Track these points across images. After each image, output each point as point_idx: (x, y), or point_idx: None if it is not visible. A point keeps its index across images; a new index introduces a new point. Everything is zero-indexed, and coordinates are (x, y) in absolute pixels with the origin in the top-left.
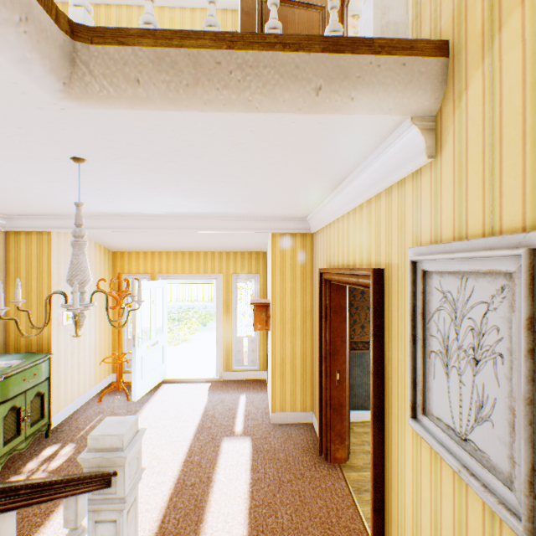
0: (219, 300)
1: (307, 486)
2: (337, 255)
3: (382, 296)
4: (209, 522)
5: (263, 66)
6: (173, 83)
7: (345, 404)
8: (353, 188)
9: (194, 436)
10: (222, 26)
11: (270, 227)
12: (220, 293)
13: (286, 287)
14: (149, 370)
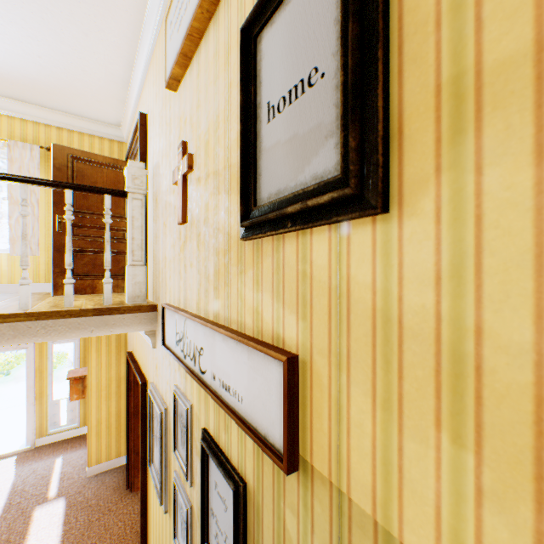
0: (30, 369)
1: (113, 516)
2: (136, 350)
3: (147, 396)
4: None
5: (59, 325)
6: None
7: None
8: None
9: (1, 518)
10: (34, 136)
11: None
12: (32, 362)
13: (102, 361)
14: None
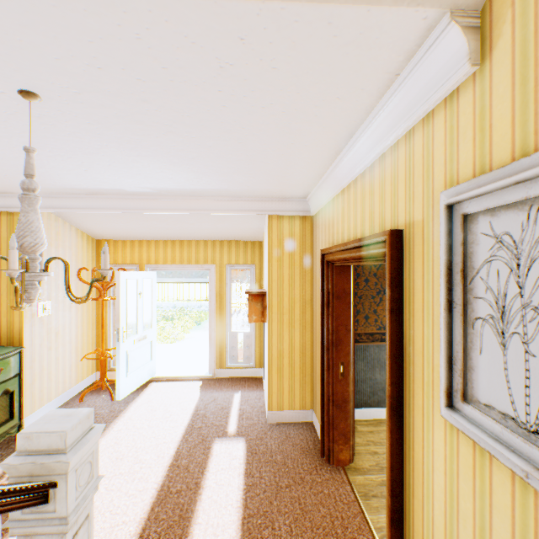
0: (211, 292)
1: (308, 491)
2: (342, 231)
3: (401, 263)
4: (196, 535)
5: None
6: None
7: (349, 399)
8: (362, 144)
9: (183, 438)
10: None
11: (266, 208)
12: (213, 285)
13: (283, 274)
14: (135, 367)
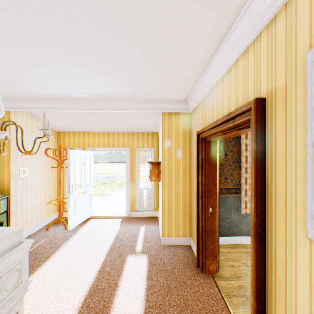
0: (127, 164)
1: (189, 291)
2: (212, 115)
3: (263, 123)
4: None
5: None
6: None
7: (216, 230)
8: (229, 46)
9: (107, 253)
10: None
11: (160, 108)
12: (128, 160)
13: (172, 150)
14: (80, 209)
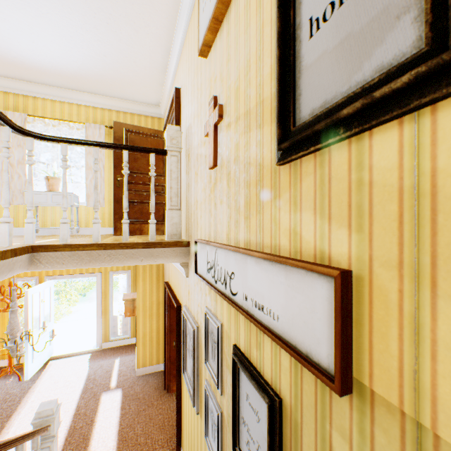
0: (99, 291)
1: (155, 409)
2: (171, 280)
3: (180, 317)
4: (93, 444)
5: (119, 254)
6: (80, 262)
7: None
8: None
9: (81, 396)
10: (101, 119)
11: None
12: (100, 286)
13: (146, 288)
14: (39, 353)
